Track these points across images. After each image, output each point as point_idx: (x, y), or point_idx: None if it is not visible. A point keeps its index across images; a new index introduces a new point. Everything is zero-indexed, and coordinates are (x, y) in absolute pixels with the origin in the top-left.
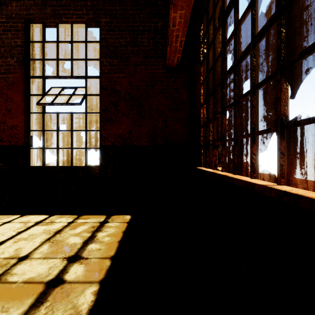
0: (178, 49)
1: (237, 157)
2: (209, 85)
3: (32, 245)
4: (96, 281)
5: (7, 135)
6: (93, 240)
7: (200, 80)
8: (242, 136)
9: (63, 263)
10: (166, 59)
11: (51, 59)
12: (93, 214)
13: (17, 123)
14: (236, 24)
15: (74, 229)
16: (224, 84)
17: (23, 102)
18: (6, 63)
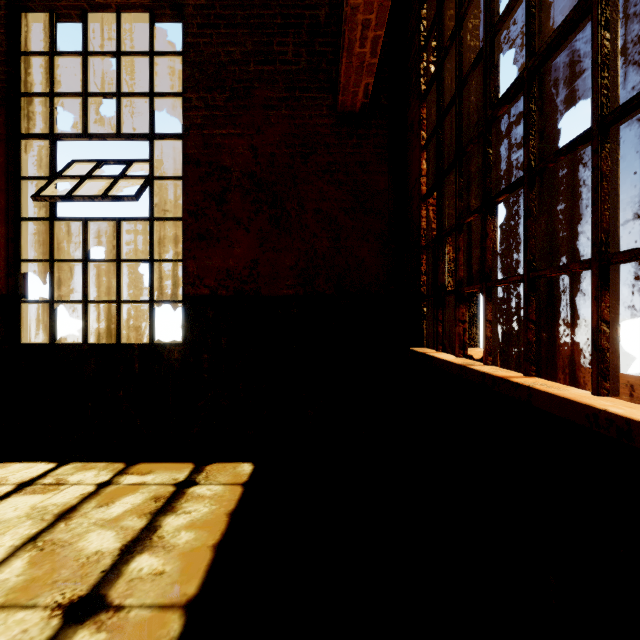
0: (368, 63)
1: (537, 328)
2: (445, 147)
3: None
4: None
5: None
6: (148, 543)
7: (419, 139)
8: (558, 269)
9: (49, 627)
10: (337, 91)
11: (71, 95)
12: (163, 461)
13: None
14: None
15: (107, 506)
16: (491, 135)
17: (3, 194)
18: None
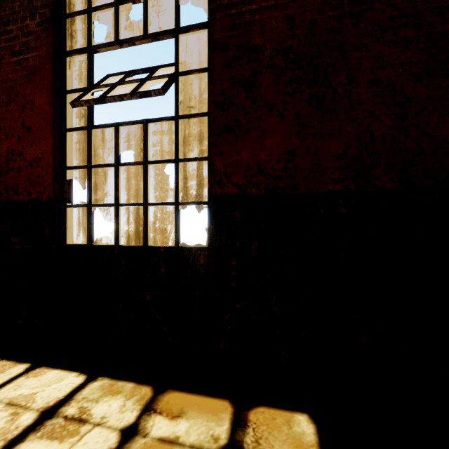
0: None
1: None
2: None
3: None
4: None
5: (24, 179)
6: None
7: None
8: None
9: None
10: None
11: (104, 6)
12: (193, 390)
13: (42, 153)
14: None
15: None
16: None
17: (51, 108)
18: (23, 31)
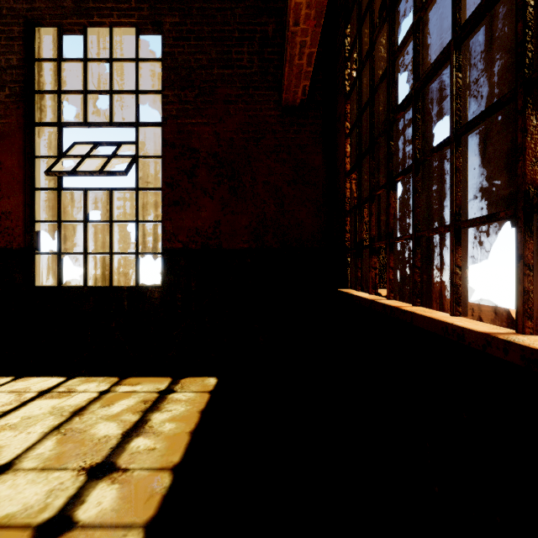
0: (305, 70)
1: (421, 272)
2: (363, 136)
3: (24, 441)
4: (138, 523)
5: None
6: (142, 430)
7: (344, 128)
8: (432, 230)
9: (78, 481)
10: (282, 90)
11: (74, 92)
12: (147, 376)
13: (12, 208)
14: (419, 10)
15: (108, 406)
16: (393, 132)
17: (21, 170)
18: None
